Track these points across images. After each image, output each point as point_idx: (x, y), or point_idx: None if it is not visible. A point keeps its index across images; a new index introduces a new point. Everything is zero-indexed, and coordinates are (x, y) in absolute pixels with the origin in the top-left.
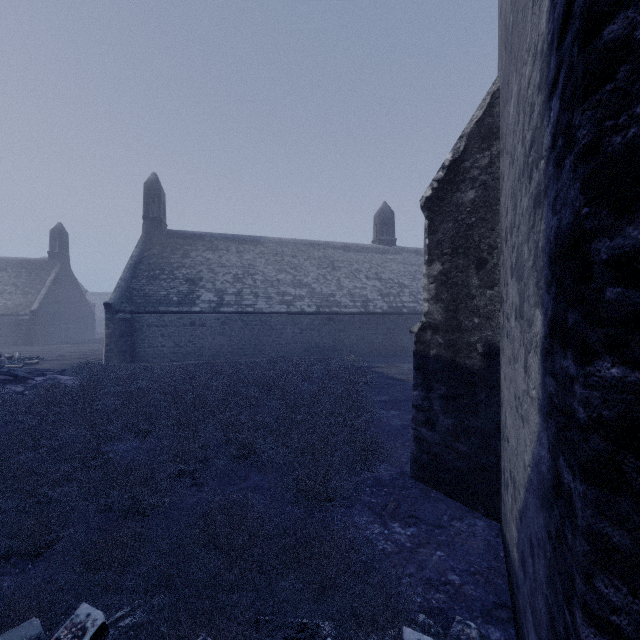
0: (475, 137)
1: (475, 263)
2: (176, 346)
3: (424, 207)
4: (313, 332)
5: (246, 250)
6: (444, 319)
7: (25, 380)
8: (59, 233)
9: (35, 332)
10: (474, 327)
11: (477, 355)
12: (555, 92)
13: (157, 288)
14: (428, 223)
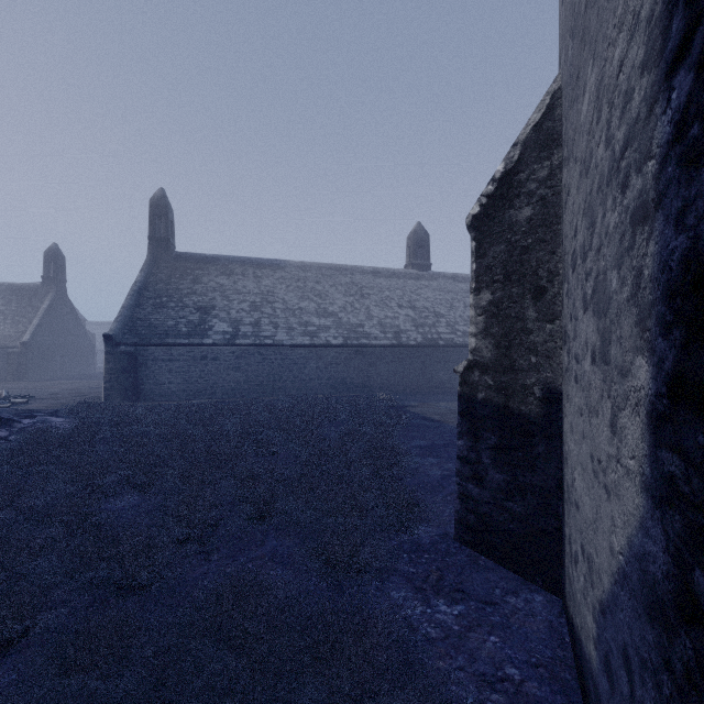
0: (532, 144)
1: (532, 292)
2: (185, 383)
3: (471, 226)
4: (339, 367)
5: (265, 275)
6: (494, 357)
7: (10, 423)
8: (54, 255)
9: (26, 366)
10: (531, 367)
11: (534, 400)
12: (683, 63)
13: (164, 317)
14: (475, 245)
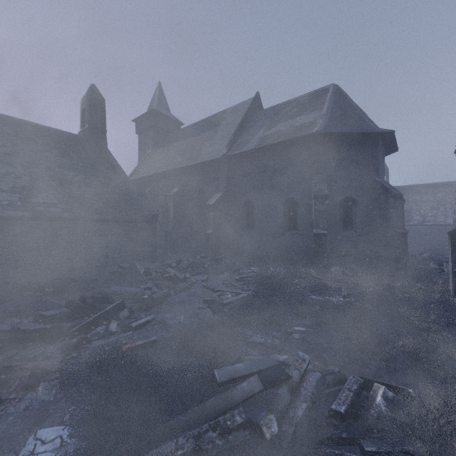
0: None
1: None
2: None
3: None
4: None
5: (438, 191)
6: None
7: None
8: None
9: None
10: None
11: None
12: None
13: None
14: None
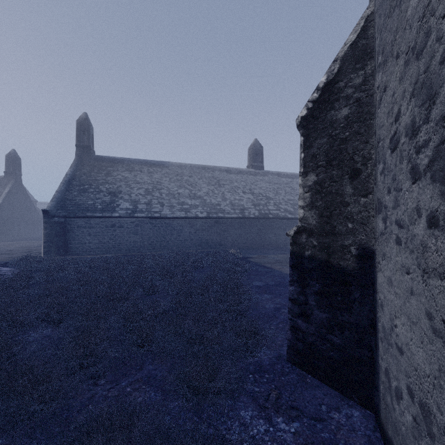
0: (349, 59)
1: (349, 173)
2: (100, 243)
3: (300, 125)
4: (204, 232)
5: (155, 171)
6: (318, 224)
7: None
8: (13, 157)
9: None
10: (348, 231)
11: (351, 257)
12: None
13: (86, 199)
14: (303, 139)
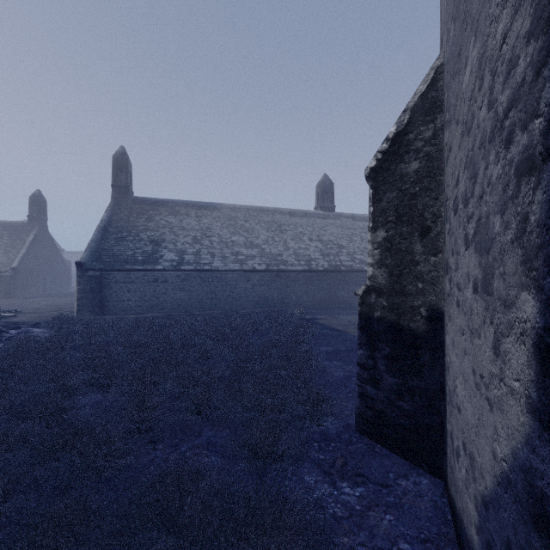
0: (419, 110)
1: (419, 231)
2: (141, 300)
3: (369, 177)
4: (263, 287)
5: (204, 215)
6: (388, 283)
7: None
8: (37, 199)
9: (15, 287)
10: (418, 292)
11: (421, 319)
12: None
13: (124, 248)
14: (372, 192)
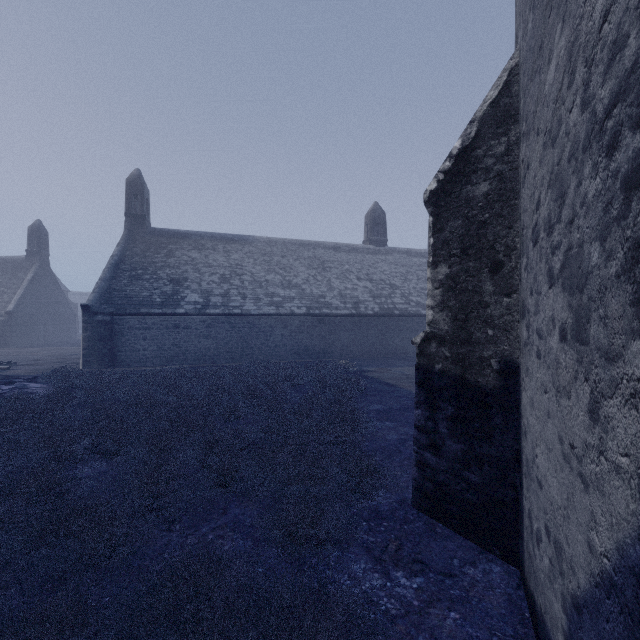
0: (489, 121)
1: (489, 266)
2: (159, 350)
3: (428, 202)
4: (303, 334)
5: (234, 249)
6: (451, 329)
7: None
8: (37, 230)
9: (11, 334)
10: (488, 340)
11: (491, 372)
12: None
13: (139, 289)
14: (433, 220)
